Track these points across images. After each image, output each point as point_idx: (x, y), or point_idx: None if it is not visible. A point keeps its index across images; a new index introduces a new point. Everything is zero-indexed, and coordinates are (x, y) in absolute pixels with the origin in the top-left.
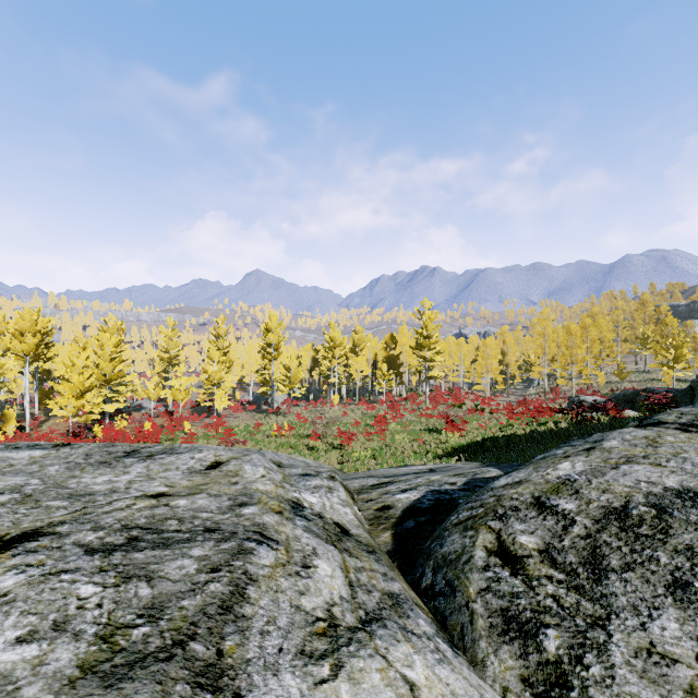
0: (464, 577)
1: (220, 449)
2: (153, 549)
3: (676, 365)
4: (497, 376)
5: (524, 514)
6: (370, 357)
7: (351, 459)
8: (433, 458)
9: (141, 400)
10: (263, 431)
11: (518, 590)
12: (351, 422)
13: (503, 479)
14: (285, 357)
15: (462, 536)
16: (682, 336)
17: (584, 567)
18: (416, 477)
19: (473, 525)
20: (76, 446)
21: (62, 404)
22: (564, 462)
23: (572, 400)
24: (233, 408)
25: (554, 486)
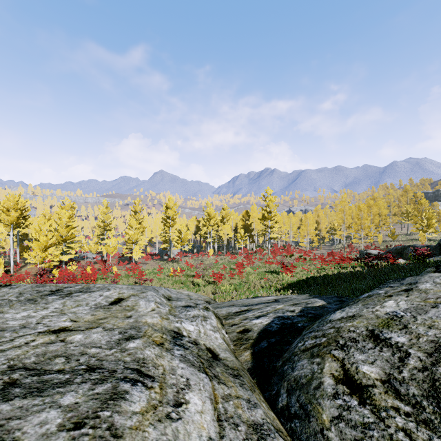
0: (316, 402)
1: (124, 288)
2: (24, 397)
3: (428, 230)
4: (314, 237)
5: (362, 345)
6: (233, 225)
7: (221, 291)
8: (274, 291)
9: (86, 253)
10: (164, 272)
11: (369, 421)
12: (221, 267)
13: (338, 313)
14: (178, 225)
15: (310, 362)
16: (431, 212)
17: (427, 400)
18: (265, 306)
19: (319, 352)
20: (15, 286)
21: (33, 255)
22: (389, 301)
23: (362, 253)
24: (145, 258)
25: (384, 321)
